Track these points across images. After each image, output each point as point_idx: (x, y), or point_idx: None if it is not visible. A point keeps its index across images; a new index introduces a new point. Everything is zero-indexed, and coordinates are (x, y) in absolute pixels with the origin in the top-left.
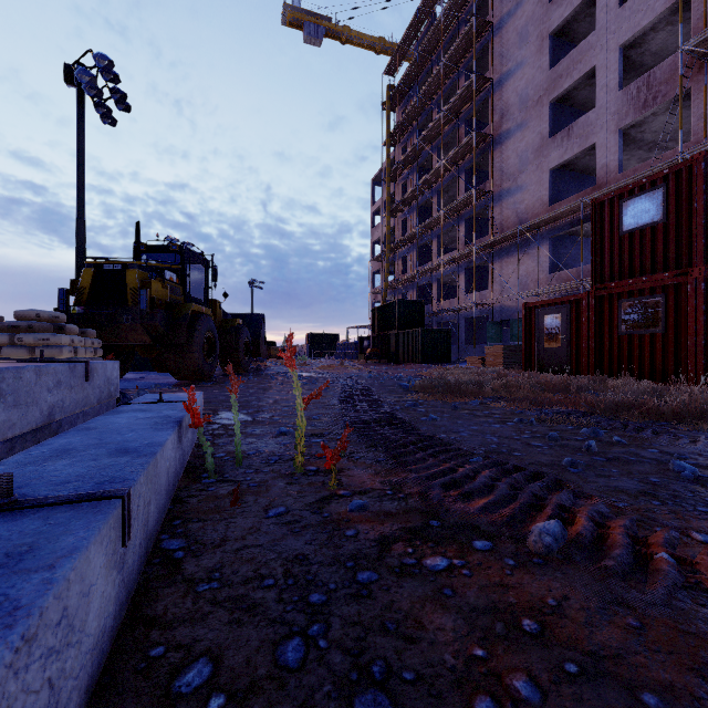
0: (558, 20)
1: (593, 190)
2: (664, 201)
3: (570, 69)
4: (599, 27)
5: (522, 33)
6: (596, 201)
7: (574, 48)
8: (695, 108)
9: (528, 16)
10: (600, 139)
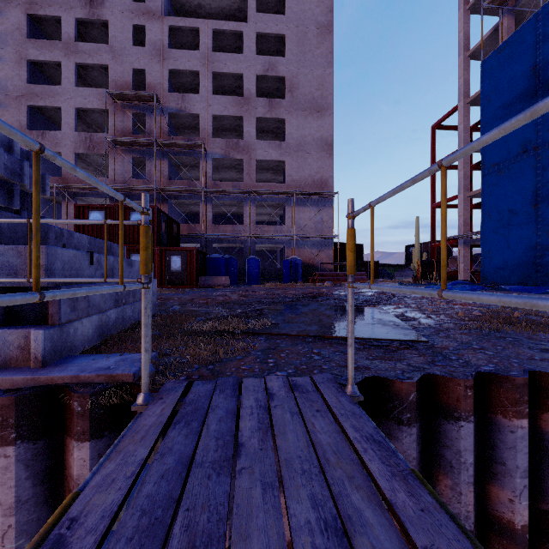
0: (35, 56)
1: (60, 179)
2: (105, 217)
3: (44, 95)
4: (64, 86)
5: (2, 37)
6: (77, 205)
7: (44, 77)
8: (111, 164)
9: (8, 29)
10: (64, 152)
